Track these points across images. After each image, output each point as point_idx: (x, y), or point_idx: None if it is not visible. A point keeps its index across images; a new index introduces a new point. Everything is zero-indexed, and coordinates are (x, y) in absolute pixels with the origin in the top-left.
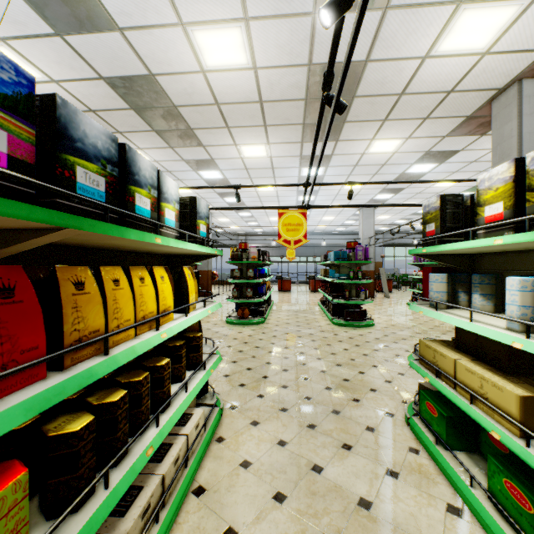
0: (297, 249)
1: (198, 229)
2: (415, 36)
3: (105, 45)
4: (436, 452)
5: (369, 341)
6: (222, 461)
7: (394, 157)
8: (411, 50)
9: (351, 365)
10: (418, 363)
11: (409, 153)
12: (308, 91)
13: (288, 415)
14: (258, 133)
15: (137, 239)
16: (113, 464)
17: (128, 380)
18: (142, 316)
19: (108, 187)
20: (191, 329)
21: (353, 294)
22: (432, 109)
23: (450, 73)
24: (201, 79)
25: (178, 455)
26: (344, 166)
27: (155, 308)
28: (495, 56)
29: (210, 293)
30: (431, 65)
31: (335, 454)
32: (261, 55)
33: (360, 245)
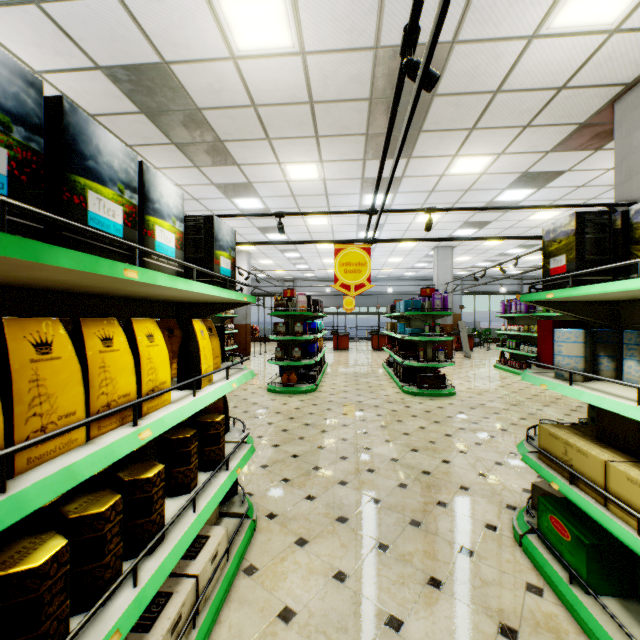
0: (356, 299)
1: (216, 264)
2: (522, 4)
3: (99, 18)
4: (572, 597)
5: (451, 416)
6: (251, 610)
7: (481, 180)
8: (515, 26)
9: (431, 450)
10: (536, 458)
11: (500, 175)
12: (373, 87)
13: (348, 528)
14: (307, 146)
15: (77, 269)
16: None
17: (80, 513)
18: (103, 404)
19: (15, 168)
20: (212, 408)
21: (429, 354)
22: (535, 114)
23: (563, 60)
24: (231, 70)
25: (178, 614)
26: (417, 192)
27: (133, 387)
28: (627, 35)
29: (249, 352)
30: (540, 49)
31: (418, 596)
32: (311, 33)
33: (438, 292)
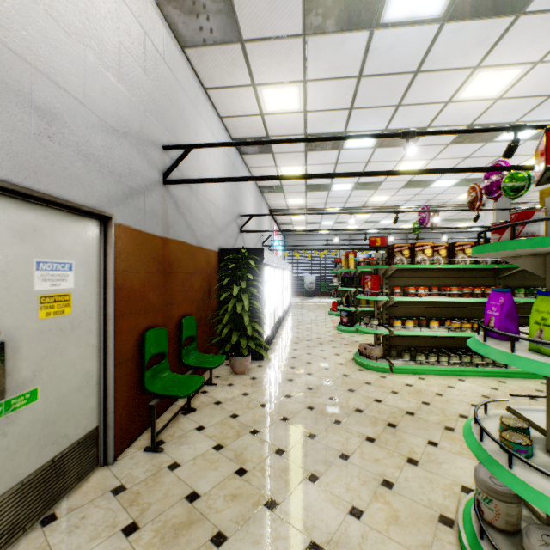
0: None
1: None
2: None
3: None
4: None
5: None
6: None
7: None
8: None
9: None
10: None
11: None
12: None
13: None
14: None
15: None
16: None
17: None
18: None
19: None
20: None
21: None
22: None
23: None
24: None
25: None
26: None
27: None
28: None
29: None
30: None
31: None
32: None
33: None
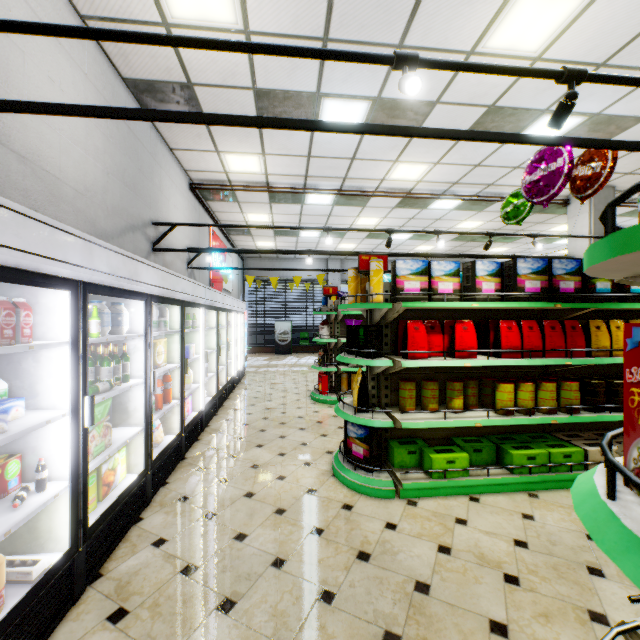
0: None
1: None
2: None
3: (633, 132)
4: None
5: None
6: None
7: None
8: None
9: None
10: None
11: None
12: None
13: None
14: None
15: (627, 307)
16: (613, 406)
17: None
18: None
19: (611, 285)
20: None
21: None
22: None
23: None
24: None
25: None
26: None
27: None
28: None
29: None
30: None
31: None
32: None
33: None
